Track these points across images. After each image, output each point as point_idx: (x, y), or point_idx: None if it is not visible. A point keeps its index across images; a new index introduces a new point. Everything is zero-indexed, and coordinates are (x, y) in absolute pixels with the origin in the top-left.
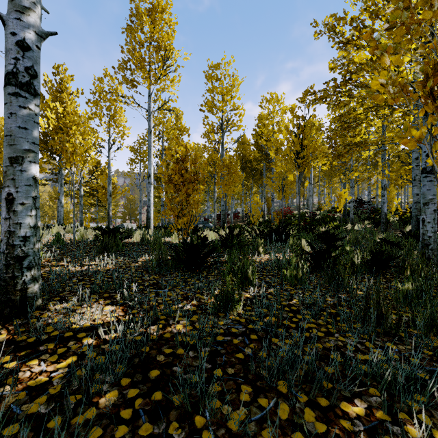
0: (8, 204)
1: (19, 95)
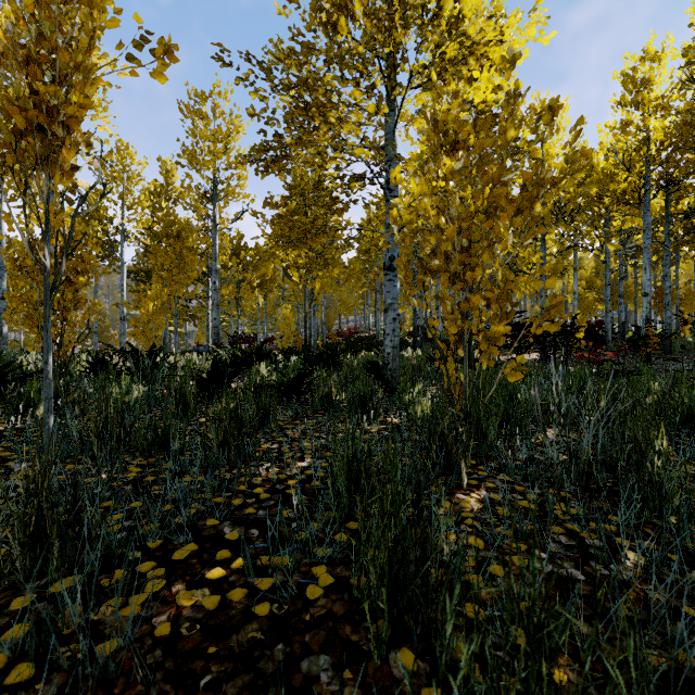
0: None
1: None
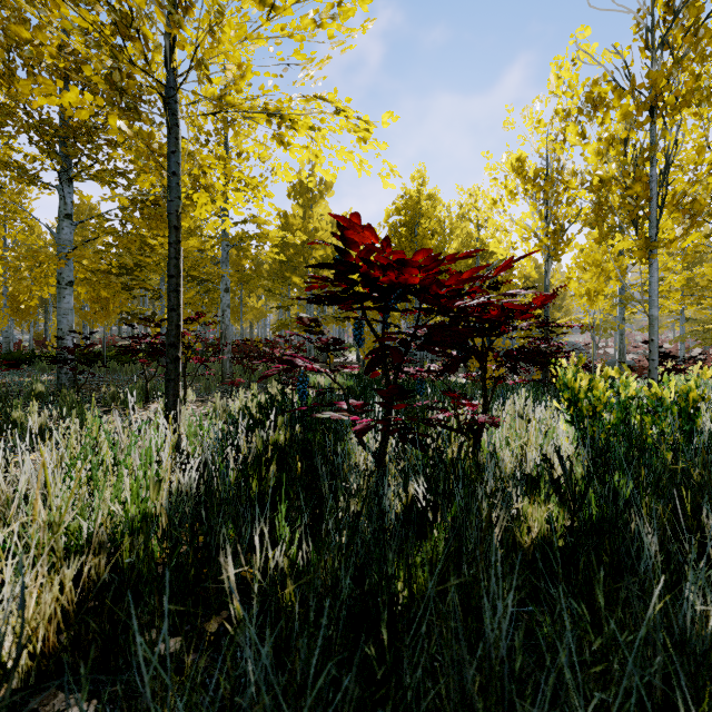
0: None
1: None
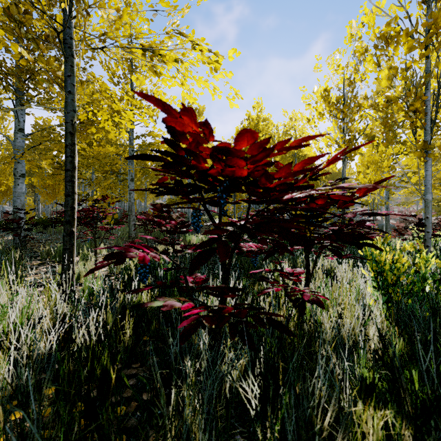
0: None
1: None
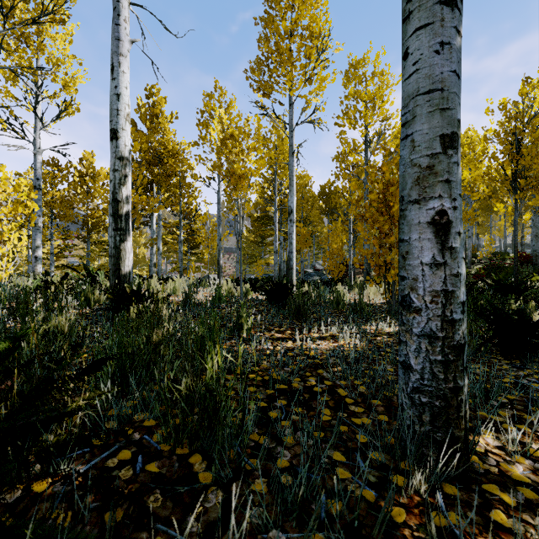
0: (440, 235)
1: (455, 4)
